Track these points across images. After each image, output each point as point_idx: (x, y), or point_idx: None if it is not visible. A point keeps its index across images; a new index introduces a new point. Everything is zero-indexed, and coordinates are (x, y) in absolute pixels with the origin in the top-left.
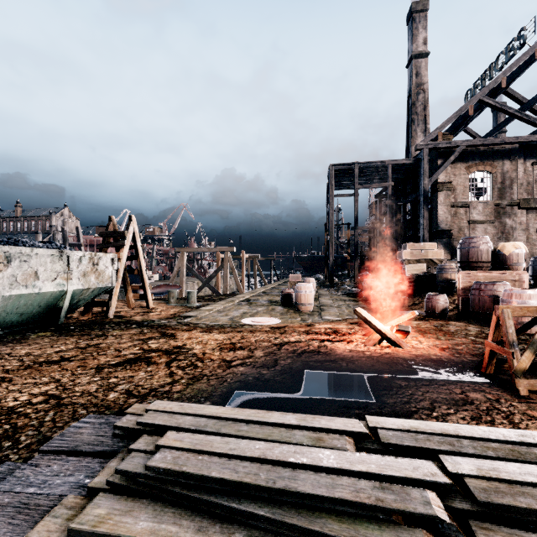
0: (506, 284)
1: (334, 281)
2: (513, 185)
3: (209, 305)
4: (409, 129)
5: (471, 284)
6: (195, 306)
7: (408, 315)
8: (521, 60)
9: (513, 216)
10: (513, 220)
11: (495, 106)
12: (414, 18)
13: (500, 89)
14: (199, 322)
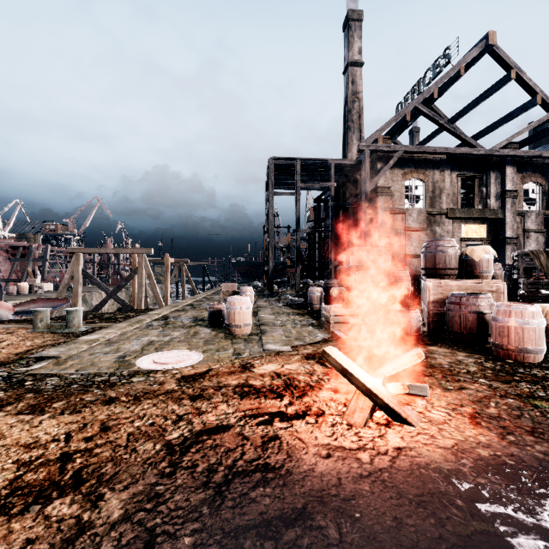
0: (490, 297)
1: (274, 289)
2: (442, 194)
3: (97, 332)
4: (345, 136)
5: (443, 295)
6: (76, 333)
7: (411, 358)
8: (450, 74)
9: (442, 224)
10: (441, 228)
11: (428, 116)
12: (350, 25)
13: (432, 99)
14: (54, 372)
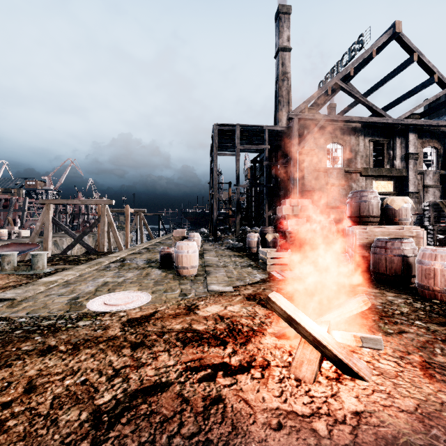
0: (413, 242)
1: (217, 235)
2: (357, 156)
3: (57, 273)
4: (276, 109)
5: (368, 240)
6: (40, 274)
7: (357, 305)
8: (364, 56)
9: (357, 181)
10: (357, 184)
11: (346, 90)
12: (280, 17)
13: (349, 77)
14: (4, 315)
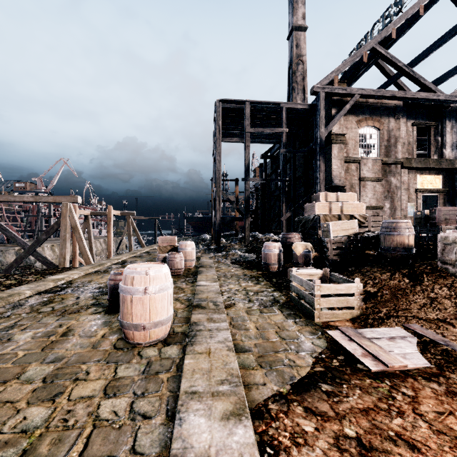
0: None
1: (221, 242)
2: (397, 143)
3: None
4: (289, 97)
5: None
6: None
7: None
8: (408, 14)
9: (397, 175)
10: (397, 179)
11: (386, 58)
12: None
13: (390, 40)
14: None
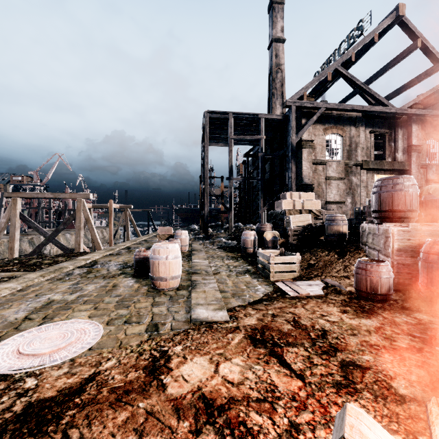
0: None
1: (209, 232)
2: (358, 148)
3: None
4: (270, 102)
5: (410, 242)
6: None
7: None
8: (365, 40)
9: (358, 174)
10: (357, 178)
11: (347, 77)
12: (274, 7)
13: (350, 62)
14: None
